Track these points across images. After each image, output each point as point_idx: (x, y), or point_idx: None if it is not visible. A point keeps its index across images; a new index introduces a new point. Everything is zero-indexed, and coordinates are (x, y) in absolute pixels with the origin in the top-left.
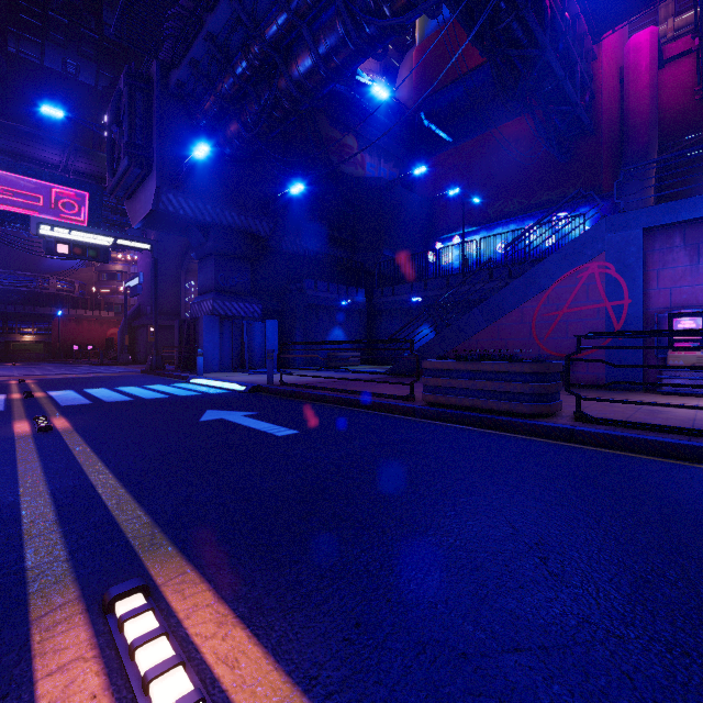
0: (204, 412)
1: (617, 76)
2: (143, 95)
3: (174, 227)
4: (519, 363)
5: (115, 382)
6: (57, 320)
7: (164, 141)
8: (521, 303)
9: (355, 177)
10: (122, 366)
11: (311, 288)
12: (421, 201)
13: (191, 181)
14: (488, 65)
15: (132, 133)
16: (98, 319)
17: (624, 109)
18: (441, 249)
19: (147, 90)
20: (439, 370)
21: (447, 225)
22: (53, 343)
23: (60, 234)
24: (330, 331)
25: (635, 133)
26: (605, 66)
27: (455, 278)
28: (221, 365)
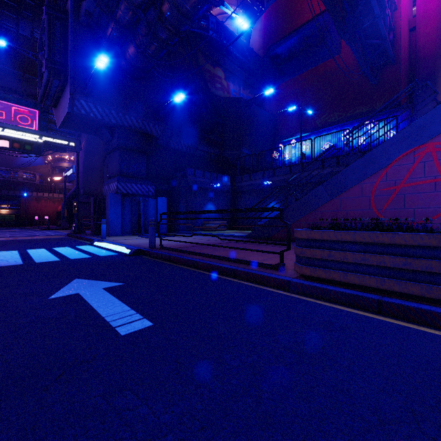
0: (68, 282)
1: (408, 26)
2: (60, 23)
3: (88, 128)
4: (436, 234)
5: (35, 244)
6: (24, 199)
7: (76, 59)
8: (361, 180)
9: (223, 97)
10: (61, 230)
11: (191, 174)
12: (268, 116)
13: (99, 91)
14: (316, 20)
15: (51, 52)
16: (52, 198)
17: (416, 46)
18: (282, 149)
19: (64, 20)
20: (317, 241)
21: (287, 133)
22: (21, 214)
23: (2, 132)
24: (205, 205)
25: (425, 63)
26: (402, 15)
27: (295, 167)
28: (123, 230)
